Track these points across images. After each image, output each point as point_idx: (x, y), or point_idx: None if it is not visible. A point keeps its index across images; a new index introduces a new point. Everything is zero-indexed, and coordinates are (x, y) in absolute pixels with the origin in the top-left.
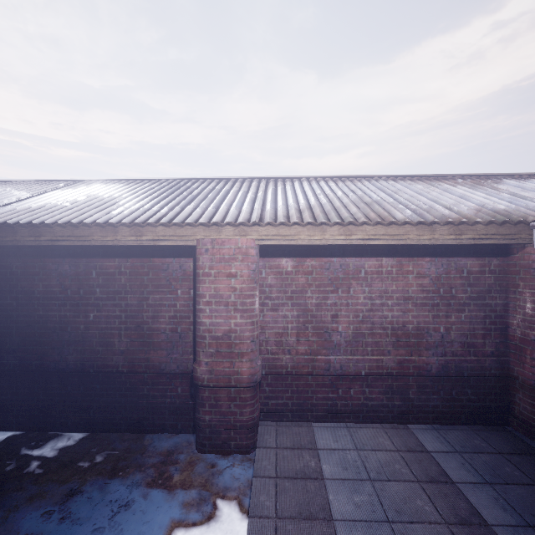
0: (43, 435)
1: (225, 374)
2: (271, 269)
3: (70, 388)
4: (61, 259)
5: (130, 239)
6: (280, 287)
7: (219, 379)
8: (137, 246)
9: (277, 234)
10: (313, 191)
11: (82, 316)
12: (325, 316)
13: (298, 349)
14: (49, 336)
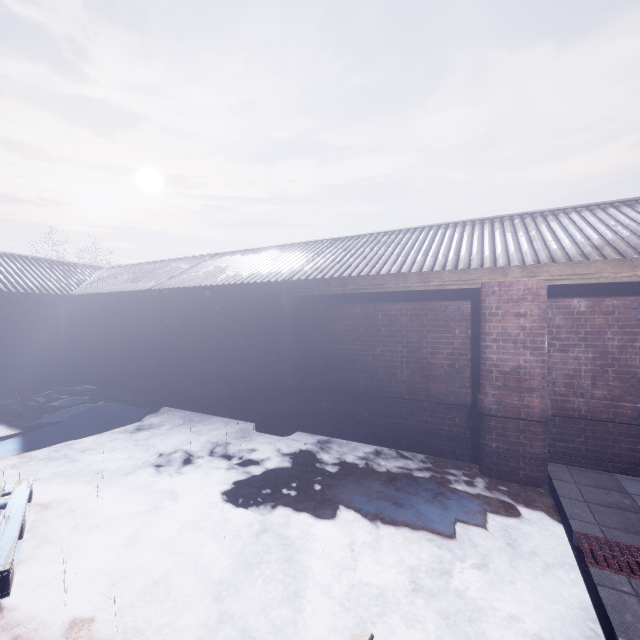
0: (342, 441)
1: (514, 407)
2: (558, 310)
3: (361, 407)
4: (354, 304)
5: (418, 285)
6: (570, 327)
7: (507, 410)
8: (417, 291)
9: (572, 273)
10: (603, 223)
11: (370, 350)
12: (631, 360)
13: (593, 393)
14: (345, 365)
